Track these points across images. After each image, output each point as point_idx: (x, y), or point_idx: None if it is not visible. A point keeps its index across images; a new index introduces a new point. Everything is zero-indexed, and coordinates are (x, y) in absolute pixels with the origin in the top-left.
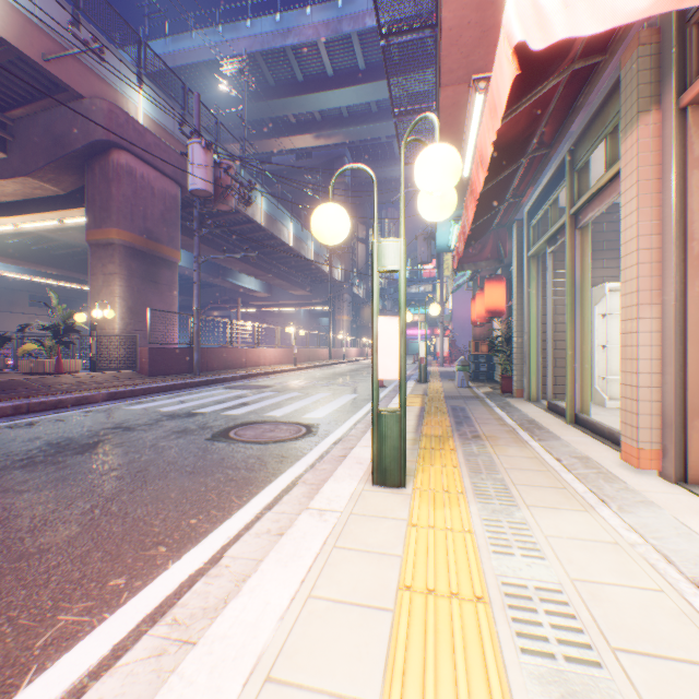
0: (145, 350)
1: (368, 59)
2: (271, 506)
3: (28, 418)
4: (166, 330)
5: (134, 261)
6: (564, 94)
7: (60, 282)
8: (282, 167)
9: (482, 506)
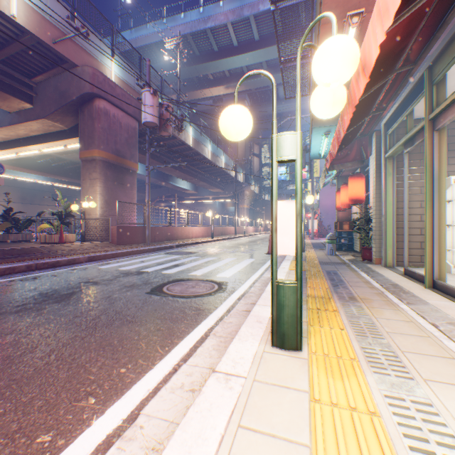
0: (115, 228)
1: (261, 33)
2: (186, 357)
3: (35, 274)
4: (129, 215)
5: (109, 170)
6: (436, 9)
7: (69, 186)
8: (204, 109)
9: (378, 378)
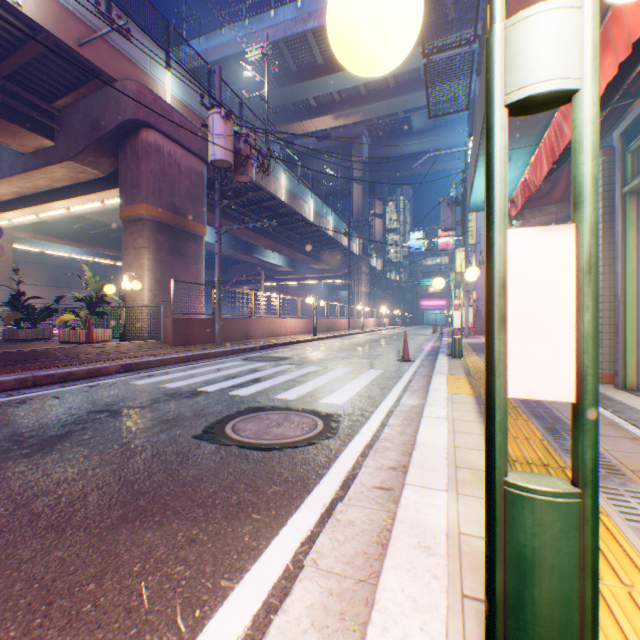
0: (169, 320)
1: None
2: None
3: (28, 393)
4: (192, 301)
5: (162, 235)
6: None
7: (116, 262)
8: (303, 150)
9: None
